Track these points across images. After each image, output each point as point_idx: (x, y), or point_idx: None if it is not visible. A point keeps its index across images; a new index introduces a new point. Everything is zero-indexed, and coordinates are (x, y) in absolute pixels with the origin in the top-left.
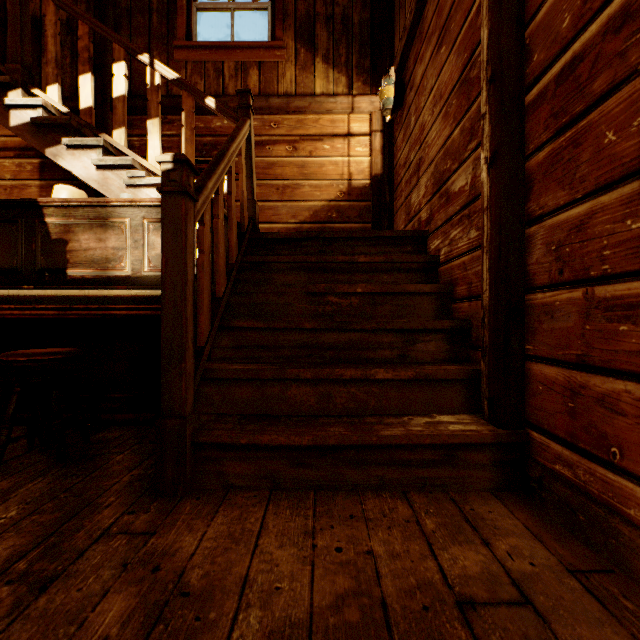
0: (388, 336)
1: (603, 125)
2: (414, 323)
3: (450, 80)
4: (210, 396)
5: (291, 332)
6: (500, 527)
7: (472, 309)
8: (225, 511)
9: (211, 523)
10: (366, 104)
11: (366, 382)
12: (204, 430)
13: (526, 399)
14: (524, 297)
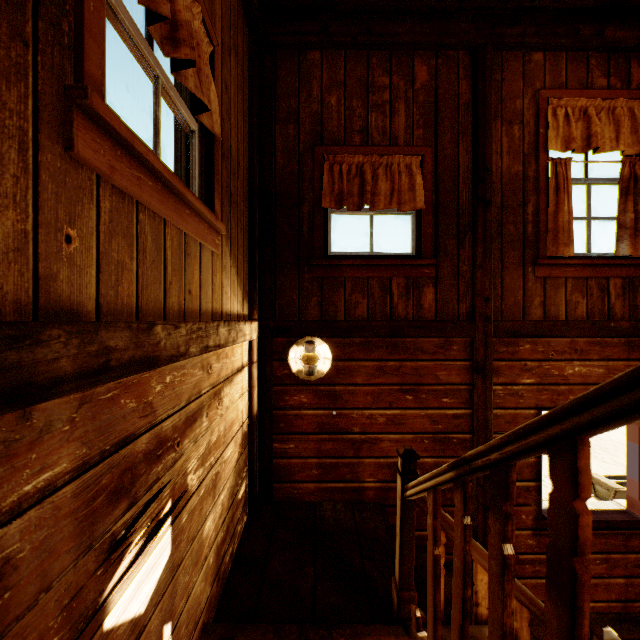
0: None
1: (521, 512)
2: None
3: (421, 425)
4: None
5: None
6: None
7: (448, 559)
8: None
9: None
10: (254, 331)
11: None
12: None
13: None
14: None
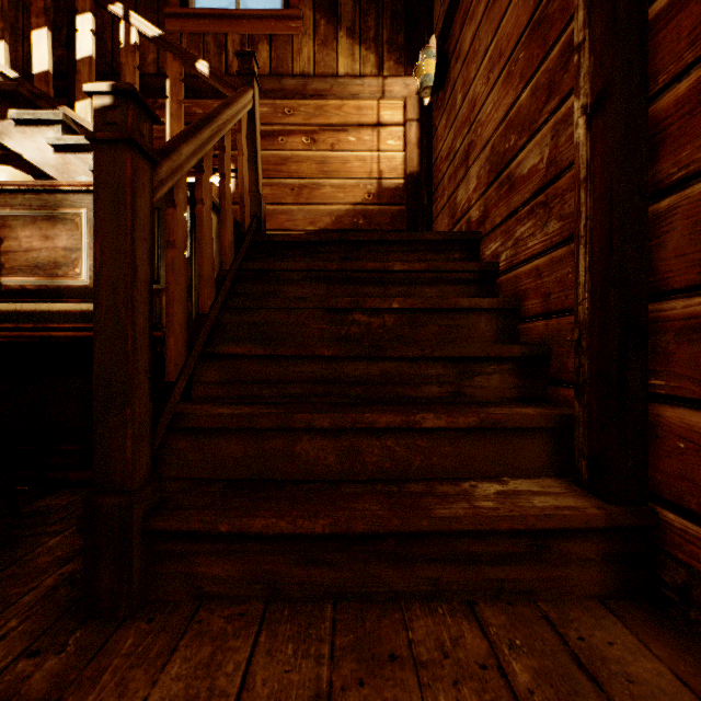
0: (436, 367)
1: None
2: (472, 349)
3: (515, 29)
4: (184, 453)
5: (303, 361)
6: (637, 679)
7: (551, 329)
8: (188, 648)
9: (160, 677)
10: (399, 87)
11: (408, 432)
12: (164, 510)
13: (651, 460)
14: (647, 307)
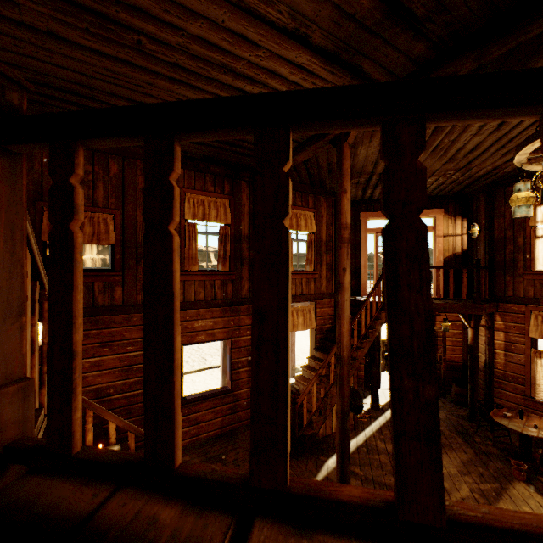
0: None
1: None
2: None
3: (114, 364)
4: None
5: None
6: None
7: None
8: None
9: None
10: None
11: None
12: None
13: None
14: None
